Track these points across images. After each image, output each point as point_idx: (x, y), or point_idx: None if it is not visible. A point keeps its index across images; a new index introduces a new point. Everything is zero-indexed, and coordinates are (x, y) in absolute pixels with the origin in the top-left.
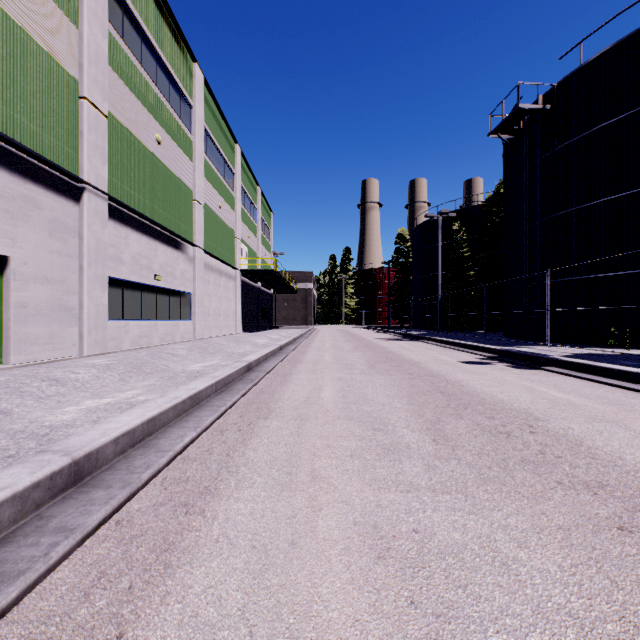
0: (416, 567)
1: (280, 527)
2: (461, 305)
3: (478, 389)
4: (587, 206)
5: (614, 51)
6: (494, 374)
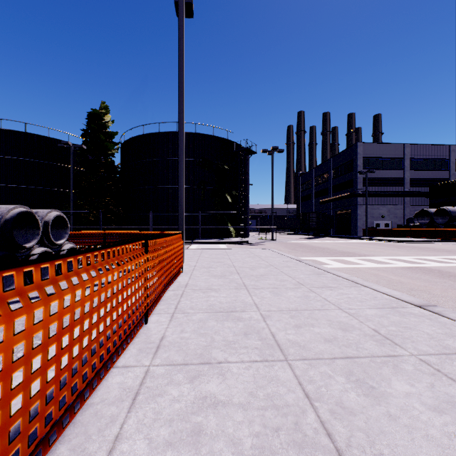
0: None
1: None
2: None
3: None
4: (4, 186)
5: (16, 133)
6: None
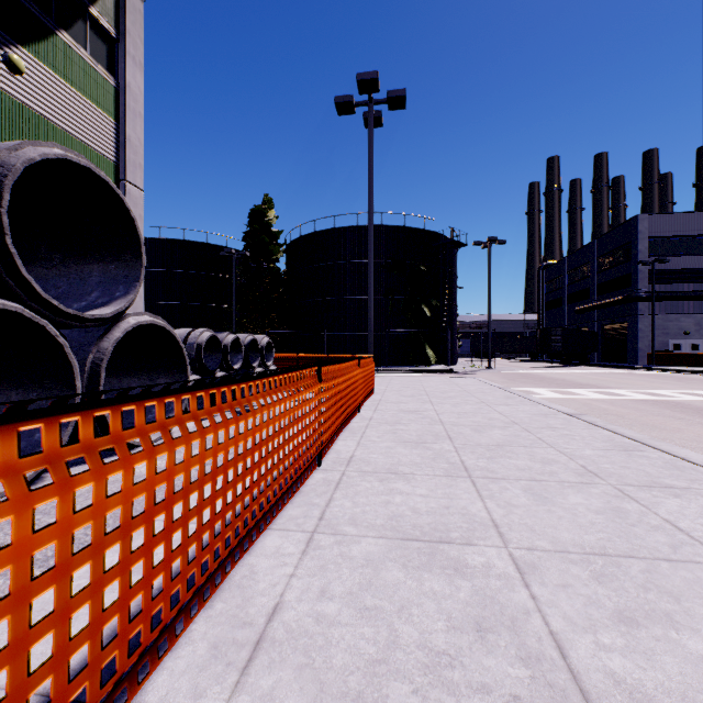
0: None
1: None
2: None
3: None
4: (163, 303)
5: (174, 242)
6: None
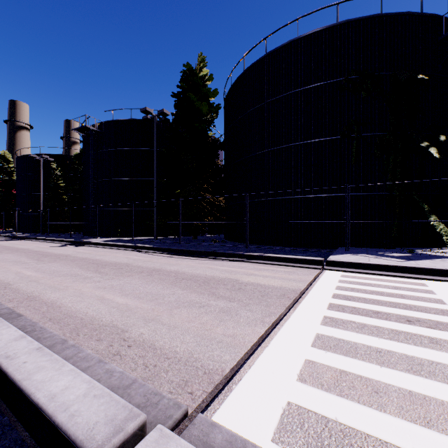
0: (35, 268)
1: (4, 270)
2: (58, 216)
3: (56, 252)
4: (115, 179)
5: (123, 122)
6: (65, 249)
